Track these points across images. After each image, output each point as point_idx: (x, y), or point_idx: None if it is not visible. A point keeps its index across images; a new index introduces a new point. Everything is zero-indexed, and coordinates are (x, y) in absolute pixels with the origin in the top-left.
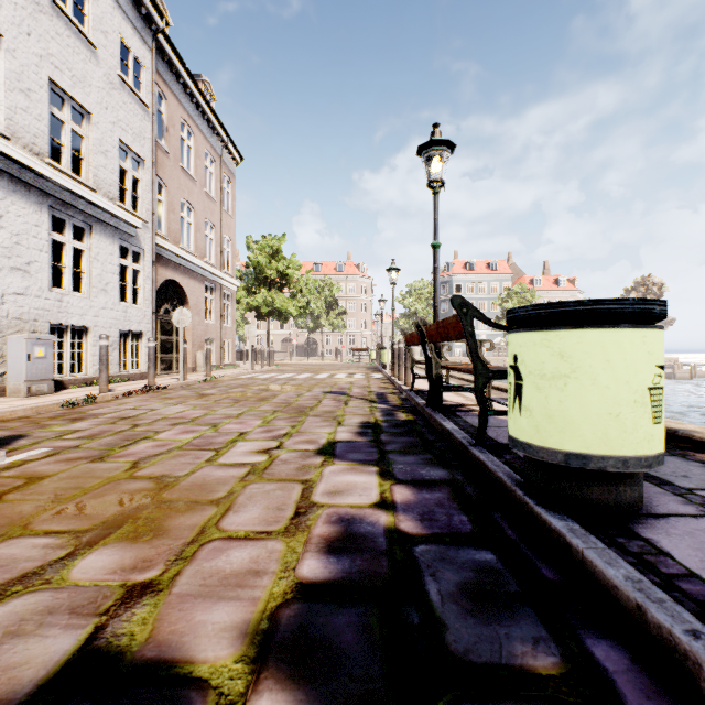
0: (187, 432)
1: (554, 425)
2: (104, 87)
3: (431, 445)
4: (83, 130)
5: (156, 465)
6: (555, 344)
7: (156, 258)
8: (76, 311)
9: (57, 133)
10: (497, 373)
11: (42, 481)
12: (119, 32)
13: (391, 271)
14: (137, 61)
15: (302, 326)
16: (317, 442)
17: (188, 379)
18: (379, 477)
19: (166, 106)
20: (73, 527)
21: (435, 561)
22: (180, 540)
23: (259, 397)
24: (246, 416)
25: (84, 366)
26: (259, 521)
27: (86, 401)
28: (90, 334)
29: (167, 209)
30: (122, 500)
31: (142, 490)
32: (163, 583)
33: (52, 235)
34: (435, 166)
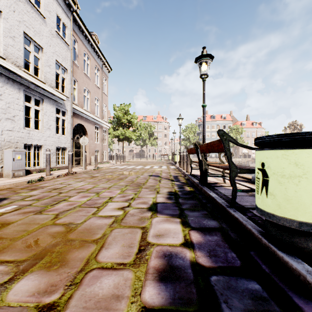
0: (84, 197)
1: (291, 205)
2: (49, 36)
3: (205, 205)
4: (39, 55)
5: (67, 216)
6: (292, 157)
7: (73, 114)
8: (36, 138)
9: (28, 58)
10: (242, 170)
11: (8, 226)
12: (56, 11)
13: (179, 119)
14: (64, 24)
15: (138, 144)
16: (148, 203)
17: (87, 169)
18: (181, 225)
19: (77, 45)
20: (17, 258)
21: (225, 289)
22: (74, 269)
23: (119, 178)
24: (112, 188)
25: (39, 163)
26: (119, 255)
27: (39, 180)
28: (42, 148)
29: (78, 92)
30: (46, 239)
31: (58, 232)
32: (61, 305)
33: (25, 103)
34: (204, 67)
